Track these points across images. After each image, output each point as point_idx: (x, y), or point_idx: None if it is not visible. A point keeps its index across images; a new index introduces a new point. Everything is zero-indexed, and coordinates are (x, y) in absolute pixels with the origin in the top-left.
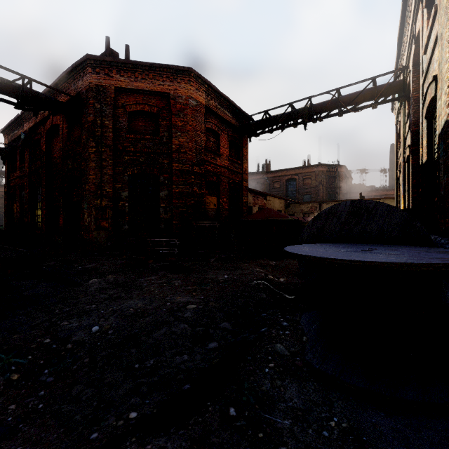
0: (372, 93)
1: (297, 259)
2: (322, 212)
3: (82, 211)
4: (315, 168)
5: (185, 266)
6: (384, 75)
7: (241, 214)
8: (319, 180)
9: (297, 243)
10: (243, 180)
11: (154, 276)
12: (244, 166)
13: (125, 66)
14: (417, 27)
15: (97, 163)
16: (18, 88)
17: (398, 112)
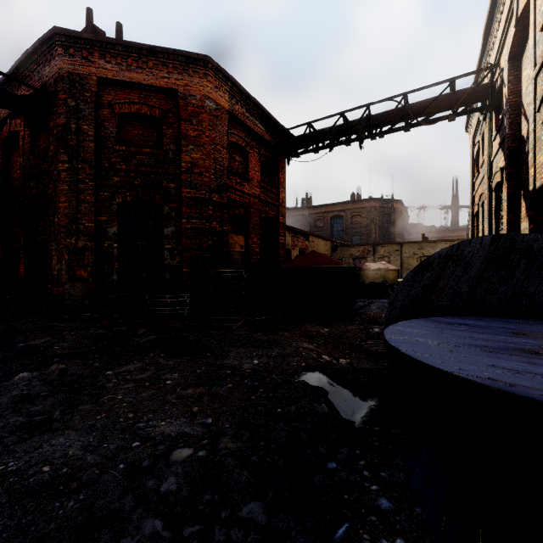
0: (450, 100)
1: (355, 323)
2: (433, 258)
3: (49, 254)
4: (366, 202)
5: (192, 340)
6: (466, 75)
7: (277, 259)
8: (371, 218)
9: (354, 299)
10: (279, 215)
11: (136, 362)
12: (281, 196)
13: (113, 49)
14: (521, 0)
15: (71, 186)
16: None
17: (475, 130)
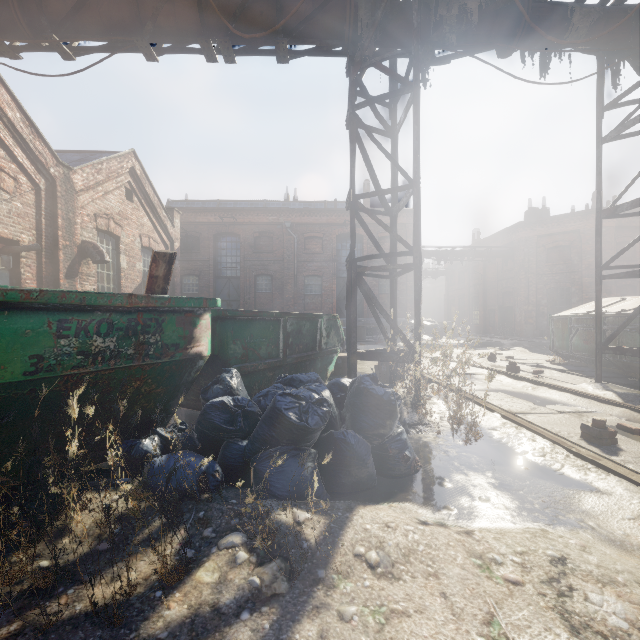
0: None
1: None
2: None
3: (514, 313)
4: None
5: None
6: None
7: None
8: None
9: None
10: None
11: None
12: None
13: (545, 221)
14: None
15: (525, 284)
16: (485, 253)
17: None
